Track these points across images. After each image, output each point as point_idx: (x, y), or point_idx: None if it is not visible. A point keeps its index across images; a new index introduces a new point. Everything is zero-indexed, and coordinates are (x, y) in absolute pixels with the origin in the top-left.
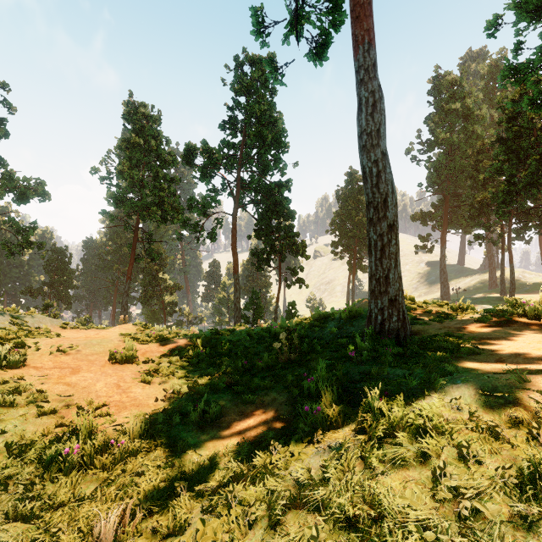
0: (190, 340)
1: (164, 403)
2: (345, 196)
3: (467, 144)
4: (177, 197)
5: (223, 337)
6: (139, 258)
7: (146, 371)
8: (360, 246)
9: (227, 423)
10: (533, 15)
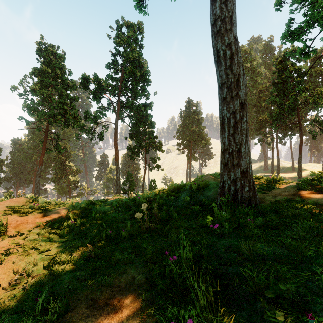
0: (67, 211)
1: (4, 292)
2: (185, 115)
3: (253, 88)
4: (76, 110)
5: (96, 207)
6: (49, 151)
7: (7, 246)
8: (194, 146)
9: (71, 322)
10: None
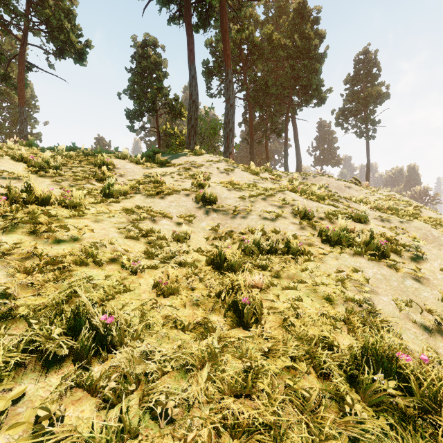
0: None
1: None
2: None
3: None
4: None
5: None
6: None
7: None
8: None
9: None
10: (131, 98)
